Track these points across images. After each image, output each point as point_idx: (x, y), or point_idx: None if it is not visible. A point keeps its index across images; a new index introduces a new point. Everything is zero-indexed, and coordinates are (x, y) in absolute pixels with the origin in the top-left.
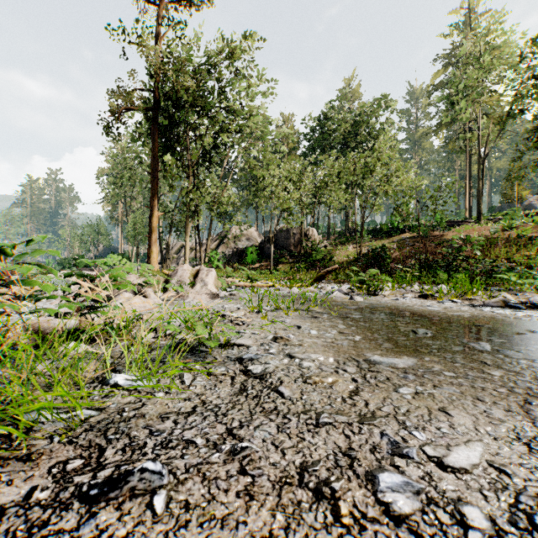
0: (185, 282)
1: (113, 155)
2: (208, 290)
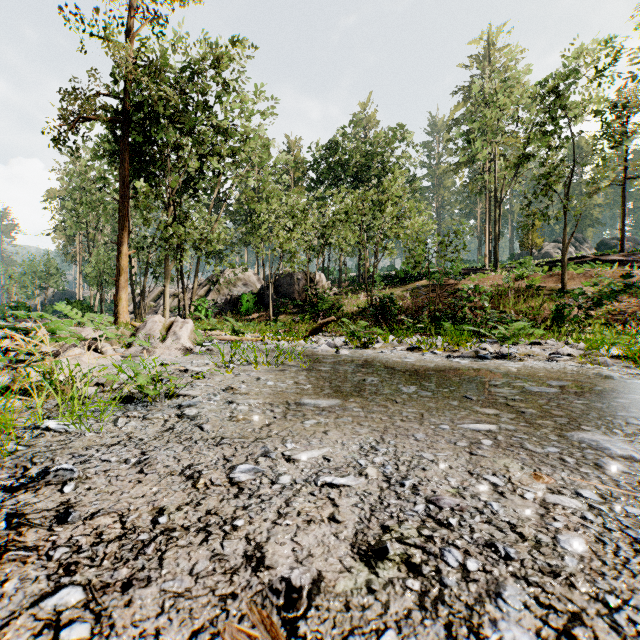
0: (154, 335)
1: (68, 175)
2: (181, 345)
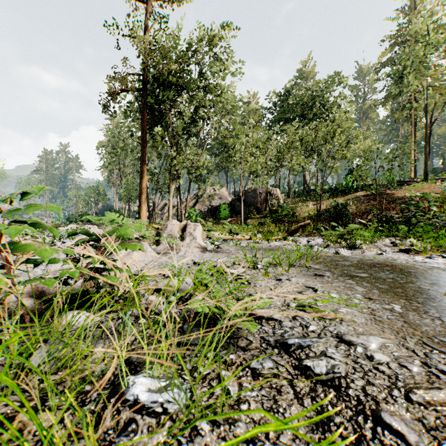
0: (175, 235)
1: (110, 130)
2: (198, 243)
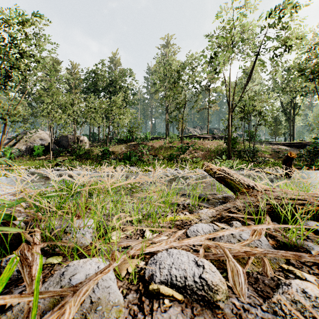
0: None
1: None
2: None
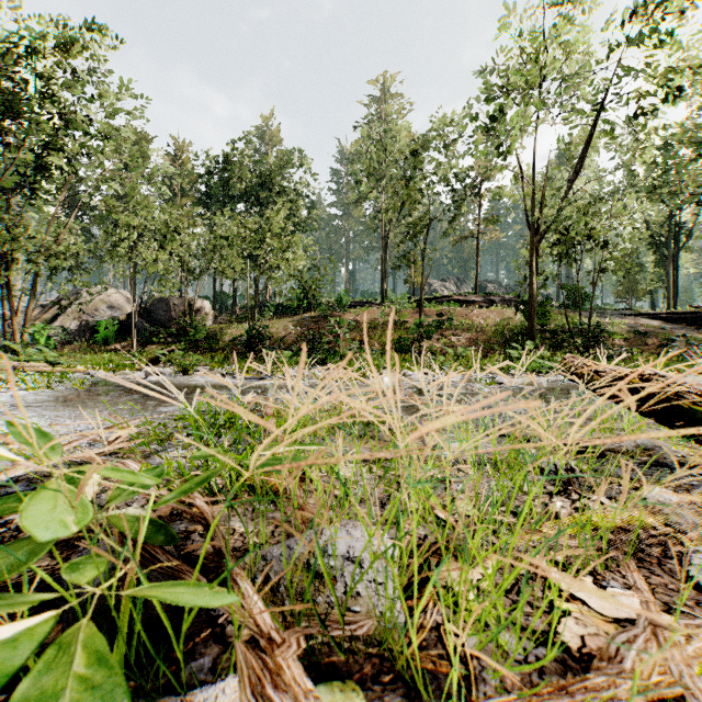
0: None
1: None
2: None
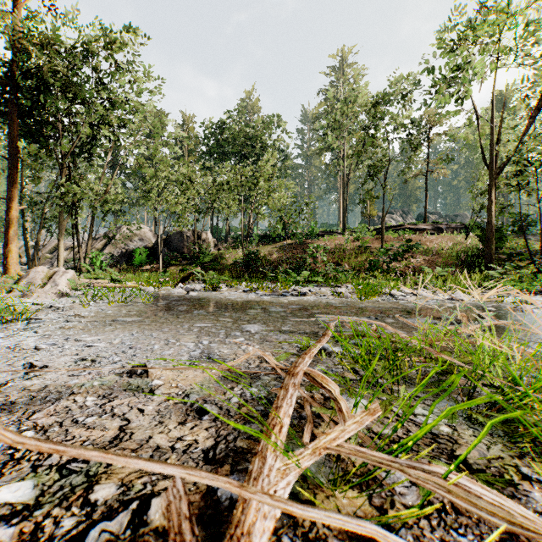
0: (36, 283)
1: None
2: (58, 290)
